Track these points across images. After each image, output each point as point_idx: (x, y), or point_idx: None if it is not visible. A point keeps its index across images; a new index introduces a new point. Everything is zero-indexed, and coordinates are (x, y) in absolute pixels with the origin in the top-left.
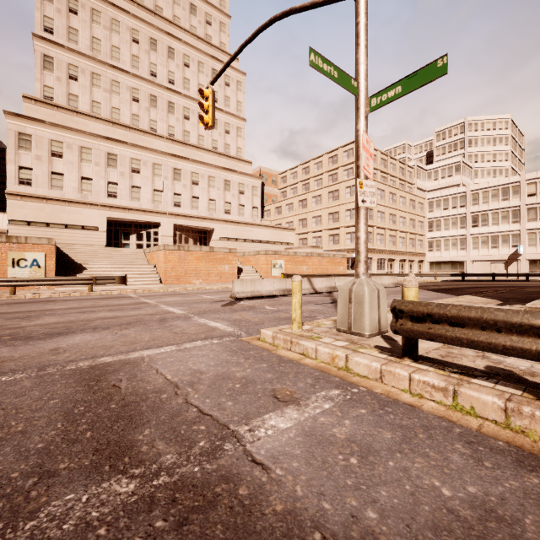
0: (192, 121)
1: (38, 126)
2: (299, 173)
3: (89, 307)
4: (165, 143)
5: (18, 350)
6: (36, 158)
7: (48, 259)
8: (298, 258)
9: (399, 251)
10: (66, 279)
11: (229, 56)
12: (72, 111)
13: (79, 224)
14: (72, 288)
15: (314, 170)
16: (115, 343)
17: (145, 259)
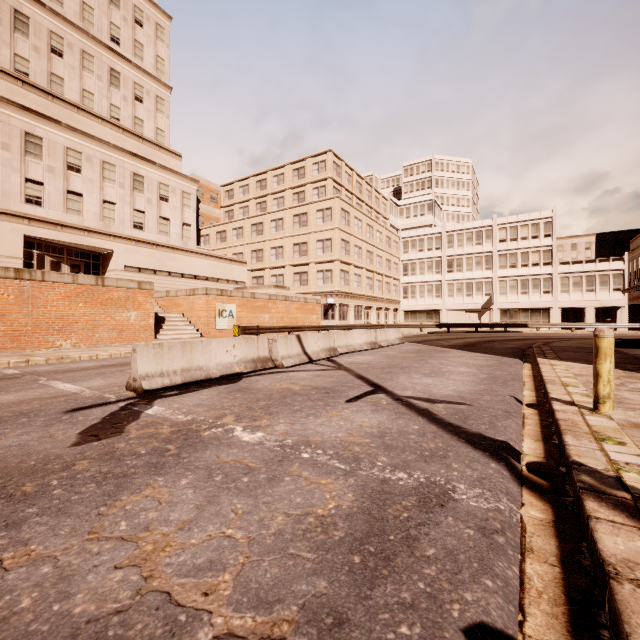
0: (69, 62)
1: None
2: (252, 187)
3: None
4: (6, 84)
5: None
6: None
7: None
8: (257, 302)
9: (376, 297)
10: None
11: None
12: None
13: None
14: None
15: (273, 184)
16: None
17: None
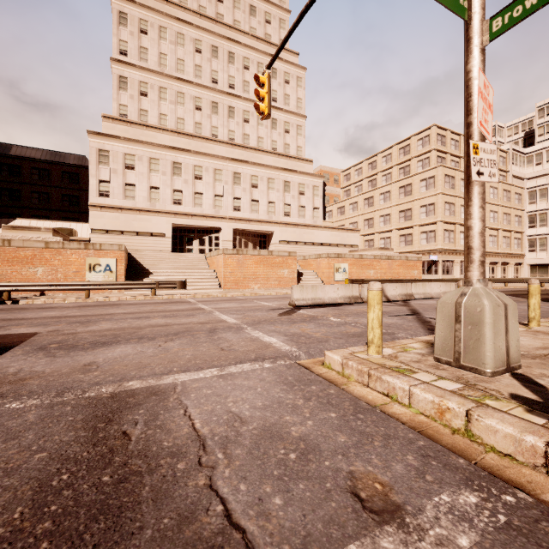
0: (252, 124)
1: (114, 142)
2: (365, 169)
3: (146, 312)
4: (226, 148)
5: (53, 363)
6: (113, 171)
7: (119, 264)
8: (364, 261)
9: (489, 252)
10: (132, 283)
11: (288, 53)
12: (142, 126)
13: (148, 231)
14: (139, 292)
15: (381, 164)
16: (152, 360)
17: (206, 264)
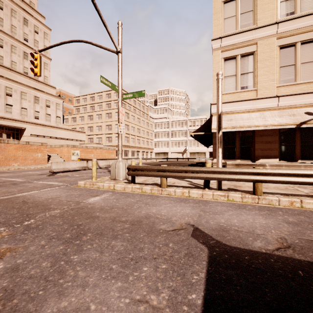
0: (6, 50)
1: None
2: (88, 99)
3: None
4: None
5: None
6: None
7: None
8: (88, 150)
9: (142, 147)
10: None
11: (37, 13)
12: None
13: None
14: None
15: (97, 99)
16: None
17: None
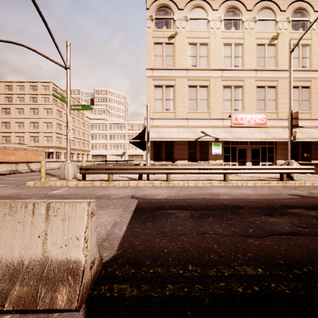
0: None
1: None
2: (2, 87)
3: None
4: None
5: None
6: None
7: None
8: (7, 151)
9: (77, 149)
10: None
11: None
12: None
13: None
14: None
15: (17, 89)
16: None
17: None
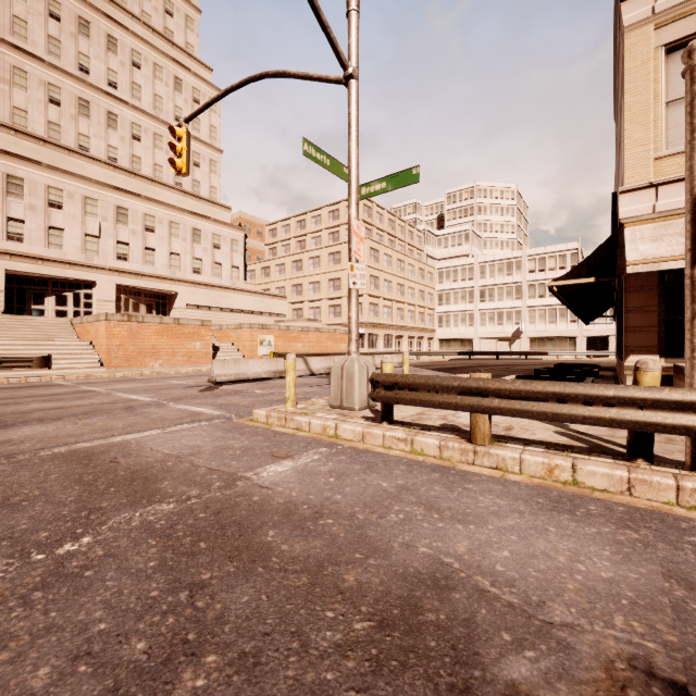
0: (145, 144)
1: None
2: (293, 226)
3: (6, 398)
4: (103, 170)
5: None
6: None
7: None
8: (291, 334)
9: (408, 327)
10: None
11: (198, 64)
12: None
13: None
14: None
15: (311, 224)
16: (83, 432)
17: (74, 333)
